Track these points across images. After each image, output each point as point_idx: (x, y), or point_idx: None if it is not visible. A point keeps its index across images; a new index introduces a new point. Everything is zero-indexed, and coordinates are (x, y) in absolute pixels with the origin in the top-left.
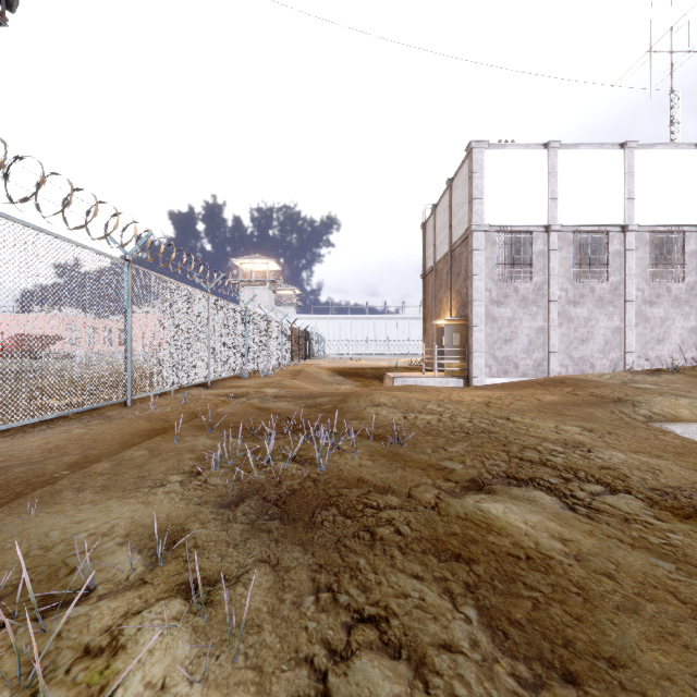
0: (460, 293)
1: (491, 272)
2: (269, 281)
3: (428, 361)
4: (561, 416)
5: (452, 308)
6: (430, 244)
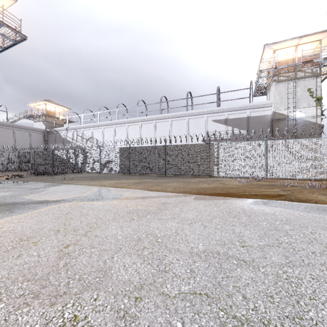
0: None
1: None
2: None
3: None
4: None
5: None
6: None
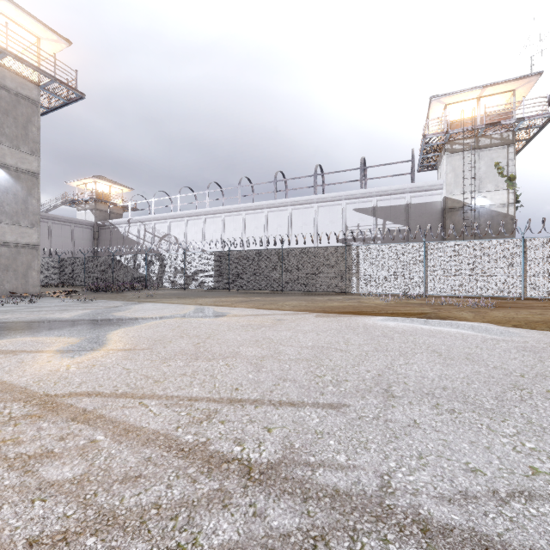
0: None
1: None
2: None
3: None
4: None
5: None
6: None
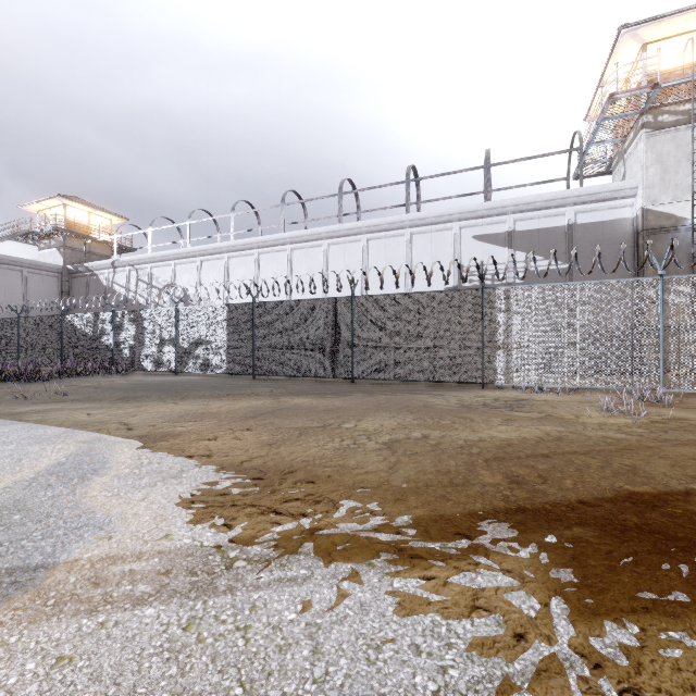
0: None
1: None
2: None
3: None
4: None
5: None
6: None
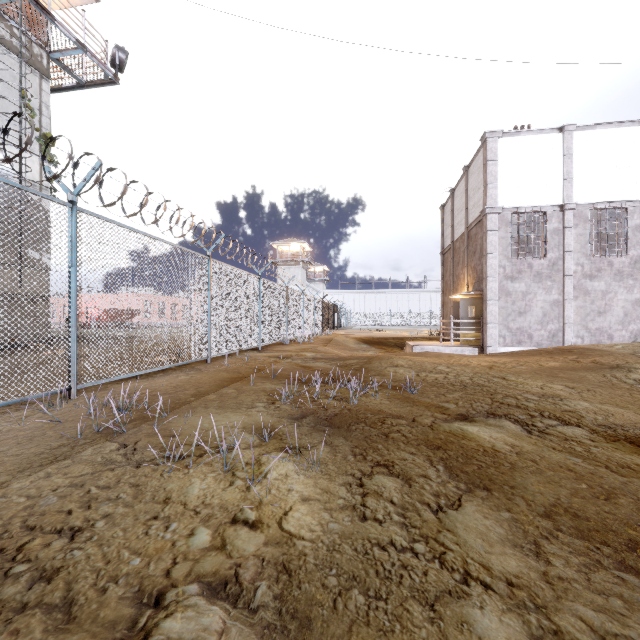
0: (475, 270)
1: (505, 250)
2: (302, 261)
3: (445, 331)
4: (552, 377)
5: (468, 283)
6: (448, 224)
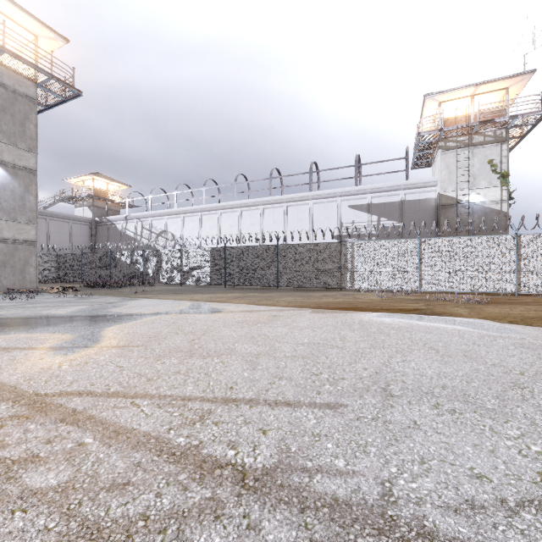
0: None
1: None
2: None
3: None
4: None
5: None
6: None
